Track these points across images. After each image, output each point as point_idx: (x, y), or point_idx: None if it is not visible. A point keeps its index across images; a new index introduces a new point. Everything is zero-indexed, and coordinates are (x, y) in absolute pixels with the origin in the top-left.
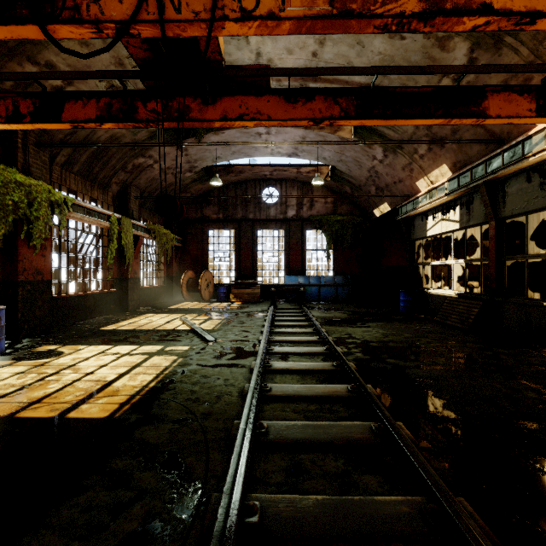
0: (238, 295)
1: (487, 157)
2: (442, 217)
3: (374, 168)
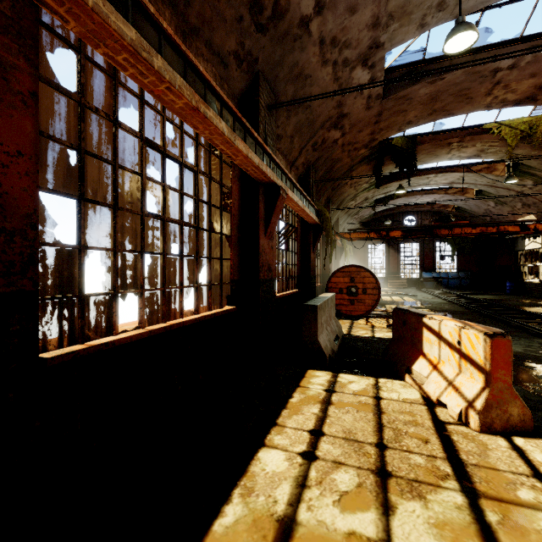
0: (392, 284)
1: None
2: (533, 240)
3: (488, 209)
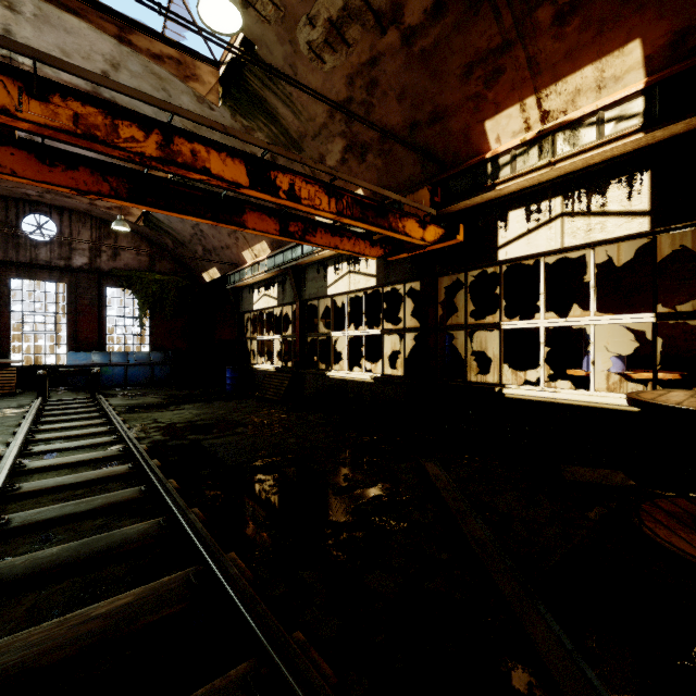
0: None
1: (293, 244)
2: (265, 293)
3: (198, 226)
